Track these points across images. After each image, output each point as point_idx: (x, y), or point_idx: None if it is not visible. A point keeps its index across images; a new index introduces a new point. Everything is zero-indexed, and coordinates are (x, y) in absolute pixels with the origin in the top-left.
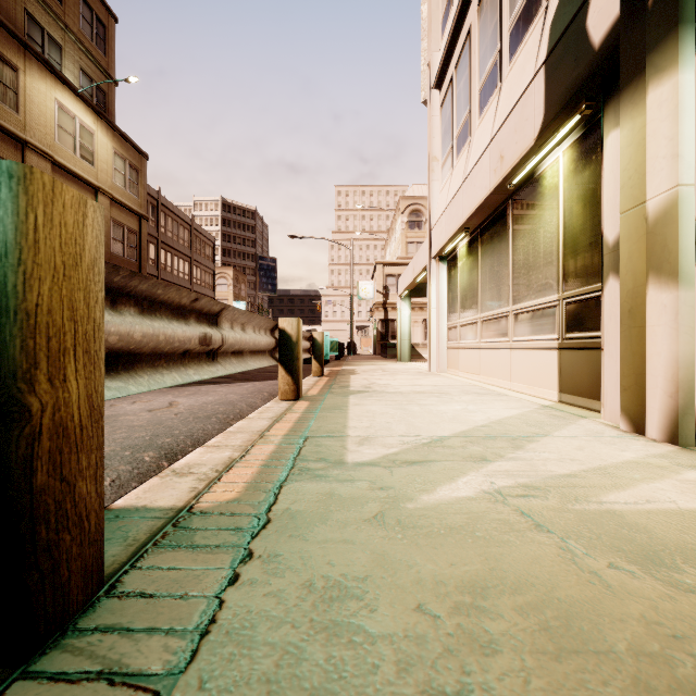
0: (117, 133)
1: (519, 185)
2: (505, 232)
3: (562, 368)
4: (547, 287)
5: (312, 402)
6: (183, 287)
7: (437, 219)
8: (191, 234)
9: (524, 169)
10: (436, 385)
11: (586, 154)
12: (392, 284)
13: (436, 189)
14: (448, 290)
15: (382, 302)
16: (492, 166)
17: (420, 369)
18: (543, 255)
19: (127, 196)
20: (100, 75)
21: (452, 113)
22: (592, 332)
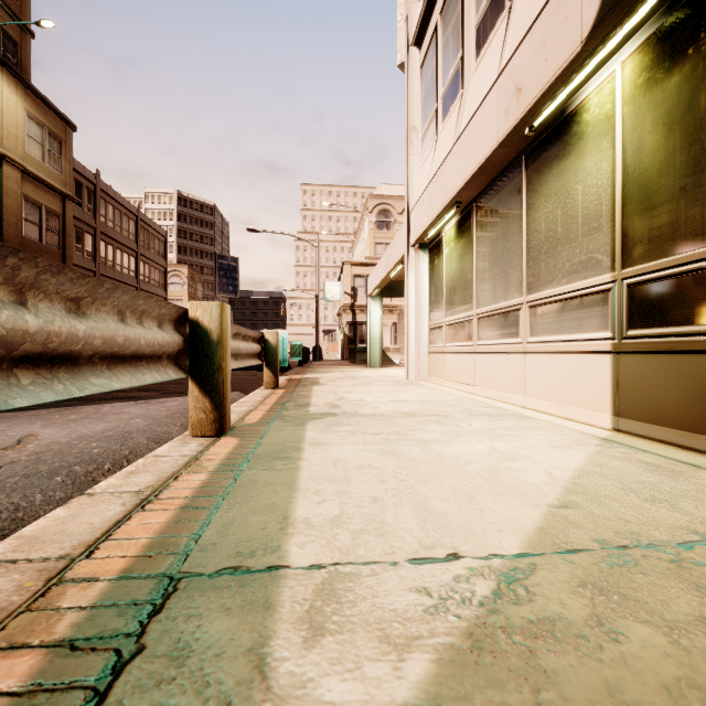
0: (32, 92)
1: (538, 132)
2: (514, 199)
3: (621, 380)
4: (591, 265)
5: (243, 441)
6: (127, 285)
7: (418, 198)
8: (138, 225)
9: (555, 99)
10: (425, 401)
11: (673, 51)
12: (360, 285)
13: (415, 165)
14: (430, 284)
15: (350, 304)
16: (501, 108)
17: (395, 376)
18: (582, 219)
19: (46, 170)
20: (9, 21)
21: (437, 69)
22: (686, 325)
